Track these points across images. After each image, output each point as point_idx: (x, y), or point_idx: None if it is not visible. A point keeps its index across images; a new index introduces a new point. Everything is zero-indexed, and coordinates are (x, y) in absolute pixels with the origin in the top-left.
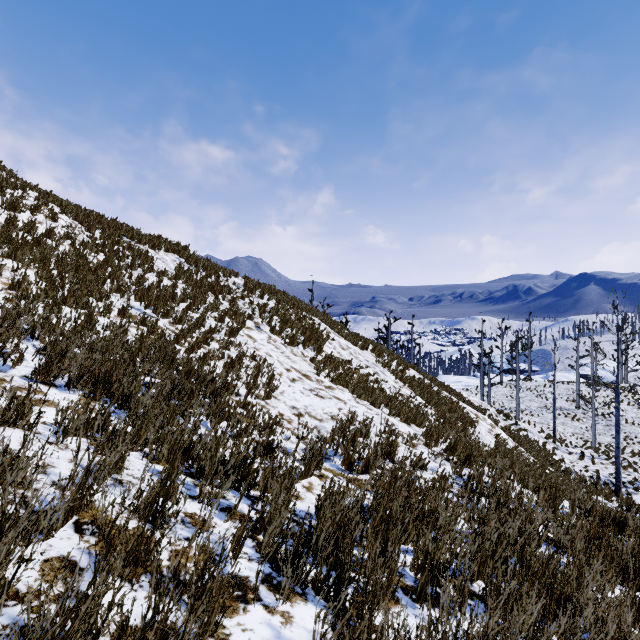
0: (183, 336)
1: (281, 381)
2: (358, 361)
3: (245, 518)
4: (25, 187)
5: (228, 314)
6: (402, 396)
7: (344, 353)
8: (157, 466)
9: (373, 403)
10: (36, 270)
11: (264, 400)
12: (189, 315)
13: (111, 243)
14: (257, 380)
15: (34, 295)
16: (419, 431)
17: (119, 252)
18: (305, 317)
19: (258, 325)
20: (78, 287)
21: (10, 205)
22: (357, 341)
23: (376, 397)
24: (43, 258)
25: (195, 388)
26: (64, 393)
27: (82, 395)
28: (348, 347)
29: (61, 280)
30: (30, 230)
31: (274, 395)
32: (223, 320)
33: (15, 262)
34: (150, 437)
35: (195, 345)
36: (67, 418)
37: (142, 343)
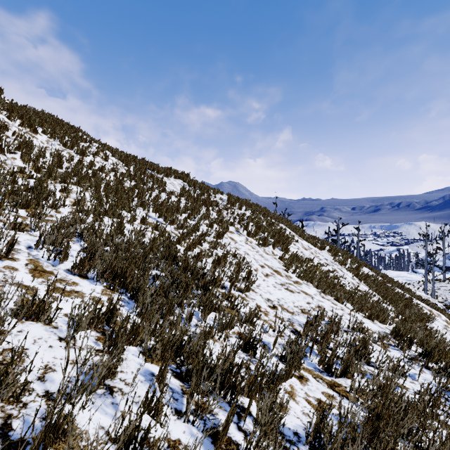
0: (183, 238)
1: (257, 276)
2: (318, 259)
3: (231, 446)
4: (91, 141)
5: (216, 221)
6: (360, 292)
7: (306, 252)
8: (150, 365)
9: (337, 298)
10: (92, 192)
11: (244, 292)
12: (188, 222)
13: (140, 173)
14: (238, 275)
15: (87, 209)
16: (383, 328)
17: (144, 179)
18: (274, 223)
19: (238, 230)
20: (115, 203)
21: (81, 152)
22: (316, 243)
23: (339, 293)
24: (96, 184)
25: (189, 283)
26: (92, 284)
27: (105, 286)
28: (309, 248)
29: (106, 199)
30: (91, 167)
31: (252, 288)
32: (212, 226)
33: (80, 188)
34: (145, 337)
35: (191, 245)
36: (79, 315)
37: (153, 244)
